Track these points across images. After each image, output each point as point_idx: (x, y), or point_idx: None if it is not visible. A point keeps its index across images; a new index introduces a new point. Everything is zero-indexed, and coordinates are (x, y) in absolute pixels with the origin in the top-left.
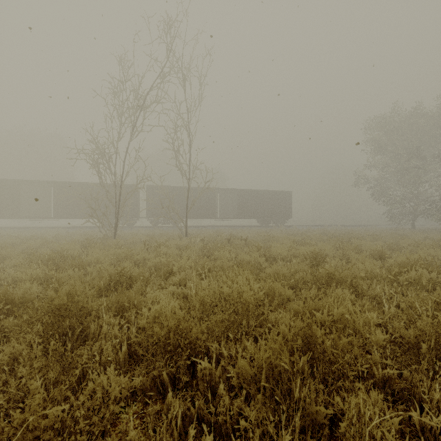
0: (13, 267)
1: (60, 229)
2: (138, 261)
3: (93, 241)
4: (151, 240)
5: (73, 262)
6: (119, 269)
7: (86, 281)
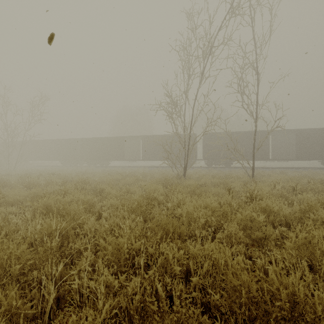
0: (109, 207)
1: (145, 168)
2: (242, 223)
3: (170, 181)
4: (224, 183)
5: (164, 223)
6: (283, 295)
7: (193, 283)
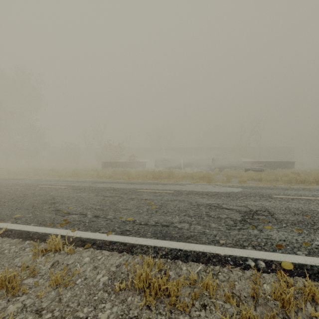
0: None
1: None
2: None
3: None
4: None
5: None
6: None
7: None
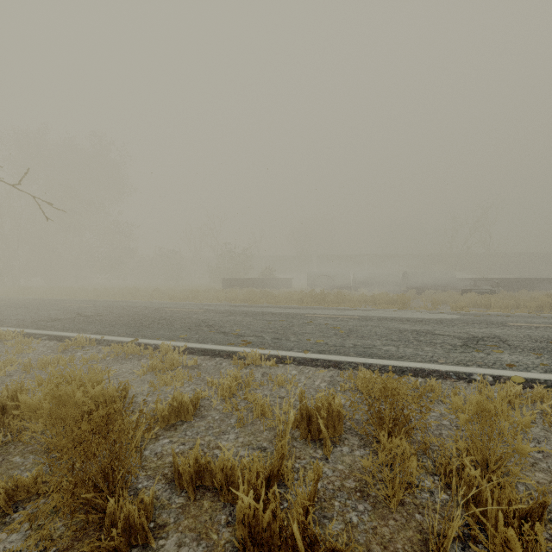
0: None
1: None
2: None
3: None
4: None
5: None
6: None
7: None
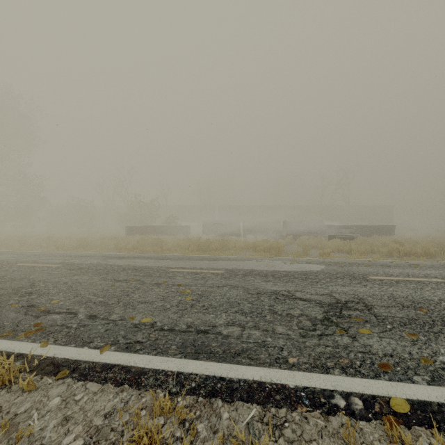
0: None
1: None
2: None
3: None
4: None
5: None
6: None
7: None
